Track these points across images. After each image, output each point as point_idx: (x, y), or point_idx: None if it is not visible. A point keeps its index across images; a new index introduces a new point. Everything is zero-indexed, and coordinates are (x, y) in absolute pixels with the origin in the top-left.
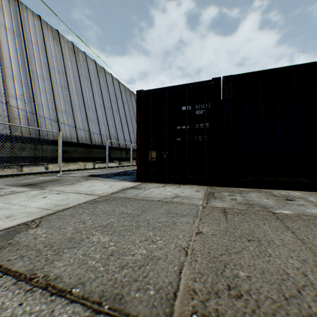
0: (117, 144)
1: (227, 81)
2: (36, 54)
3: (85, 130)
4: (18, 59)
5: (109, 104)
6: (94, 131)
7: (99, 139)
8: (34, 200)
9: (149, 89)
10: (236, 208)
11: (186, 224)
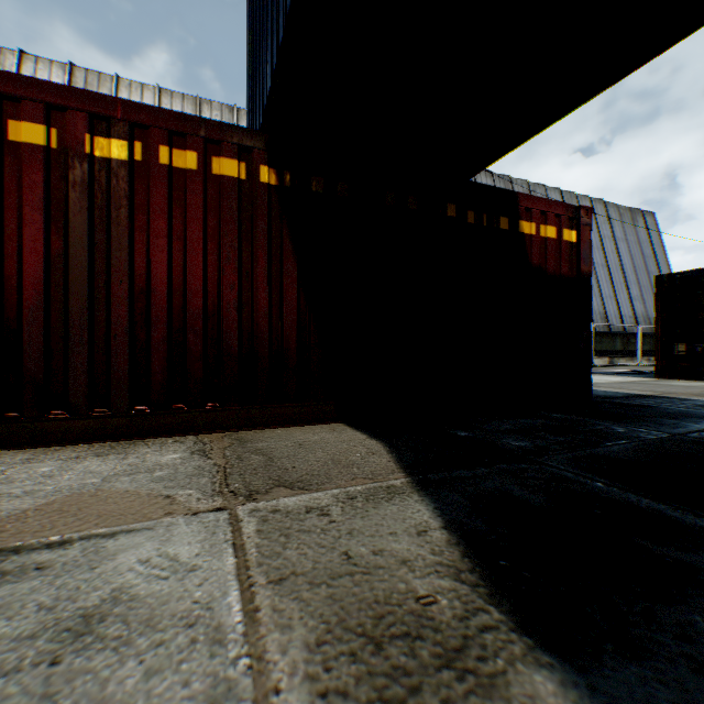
0: (604, 327)
1: None
2: None
3: None
4: None
5: None
6: None
7: None
8: None
9: (674, 273)
10: None
11: (695, 390)
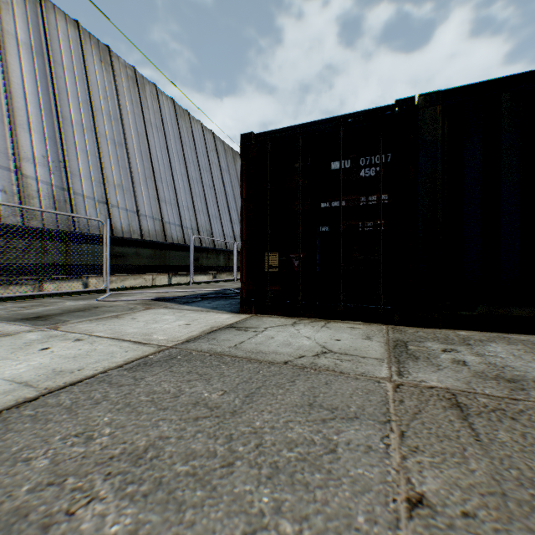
0: (211, 243)
1: (429, 105)
2: (70, 86)
3: (155, 217)
4: (38, 95)
5: (196, 174)
6: (171, 219)
7: (180, 234)
8: (17, 357)
9: (266, 132)
10: (480, 391)
11: (366, 453)
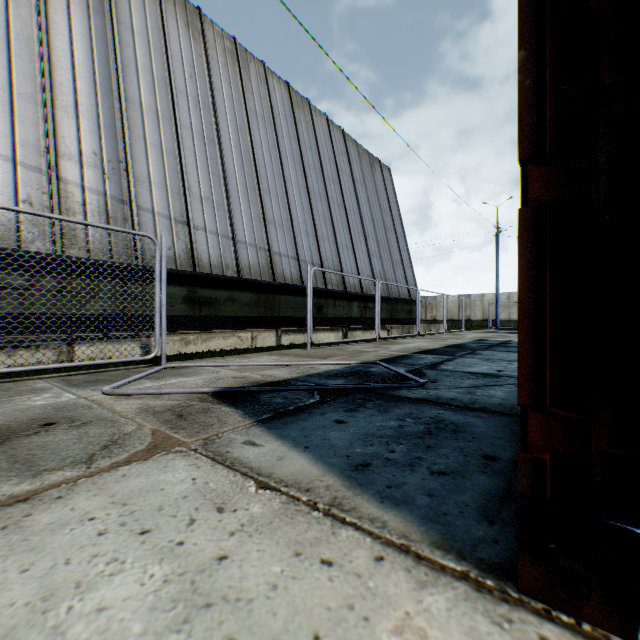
0: (340, 285)
1: None
2: (141, 58)
3: (258, 246)
4: (93, 67)
5: (319, 186)
6: (283, 249)
7: (295, 270)
8: None
9: None
10: None
11: None
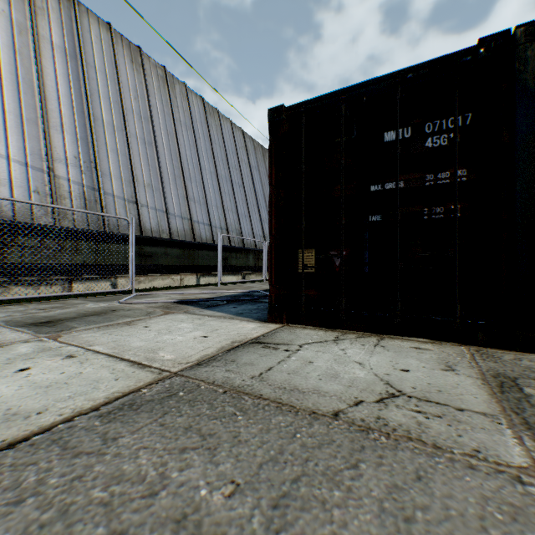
0: (240, 243)
1: (533, 39)
2: (102, 87)
3: (183, 217)
4: (71, 97)
5: (226, 172)
6: (200, 218)
7: (208, 233)
8: None
9: (299, 103)
10: None
11: None
